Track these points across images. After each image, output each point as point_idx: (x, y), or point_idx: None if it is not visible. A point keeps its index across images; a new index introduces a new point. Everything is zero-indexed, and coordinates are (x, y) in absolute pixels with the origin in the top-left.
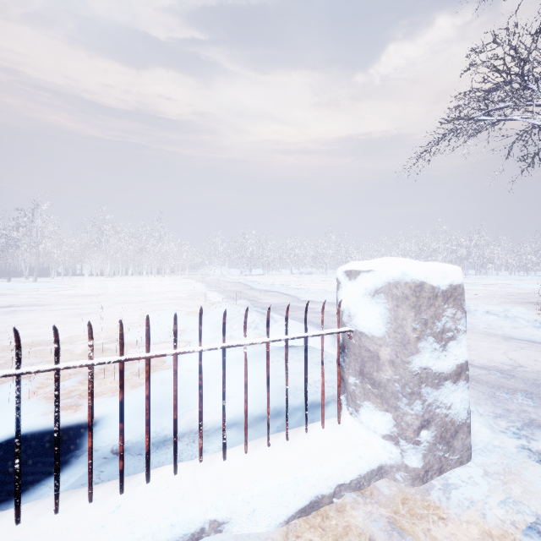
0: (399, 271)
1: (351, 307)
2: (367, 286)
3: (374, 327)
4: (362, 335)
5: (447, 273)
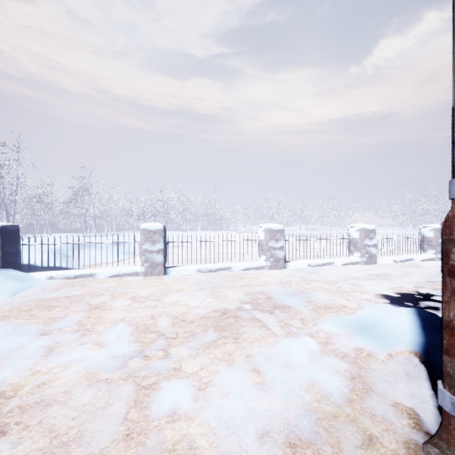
0: None
1: None
2: None
3: None
4: None
5: None
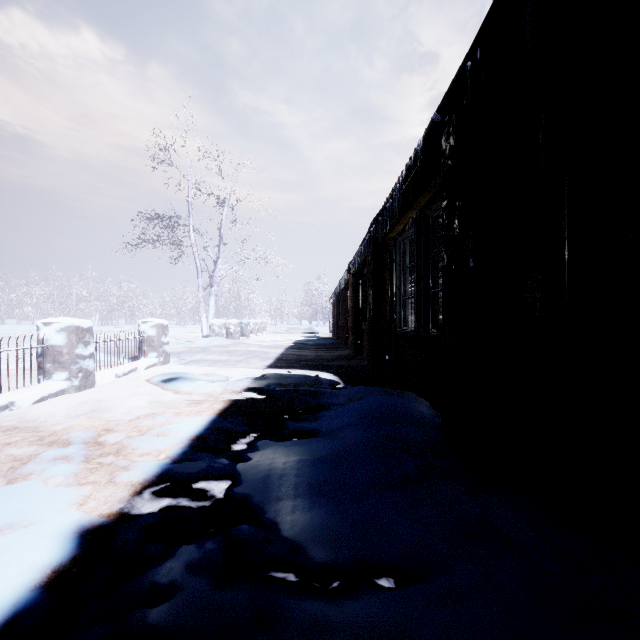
0: (159, 322)
1: (146, 330)
2: (151, 325)
3: (153, 334)
4: (150, 336)
5: (166, 322)
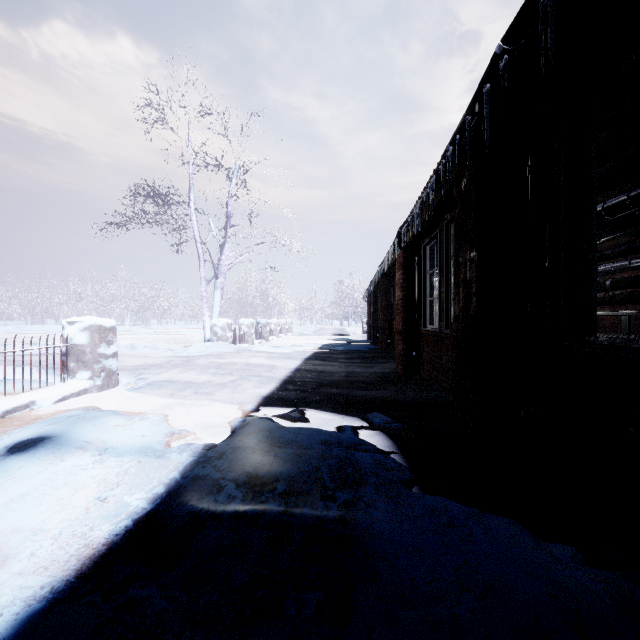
0: (94, 322)
1: (72, 336)
2: (80, 327)
3: (84, 341)
4: (78, 345)
5: (111, 322)
